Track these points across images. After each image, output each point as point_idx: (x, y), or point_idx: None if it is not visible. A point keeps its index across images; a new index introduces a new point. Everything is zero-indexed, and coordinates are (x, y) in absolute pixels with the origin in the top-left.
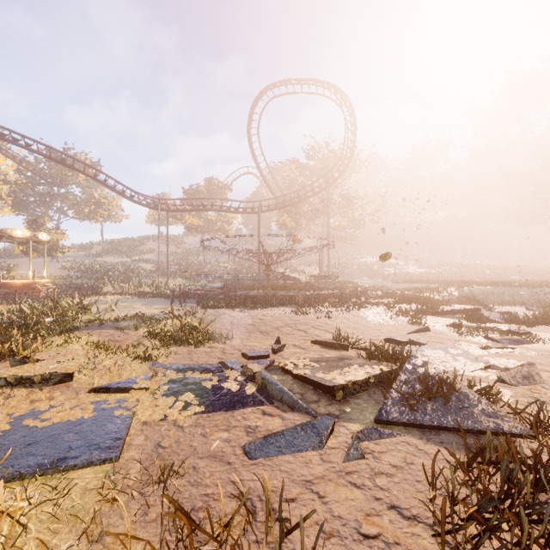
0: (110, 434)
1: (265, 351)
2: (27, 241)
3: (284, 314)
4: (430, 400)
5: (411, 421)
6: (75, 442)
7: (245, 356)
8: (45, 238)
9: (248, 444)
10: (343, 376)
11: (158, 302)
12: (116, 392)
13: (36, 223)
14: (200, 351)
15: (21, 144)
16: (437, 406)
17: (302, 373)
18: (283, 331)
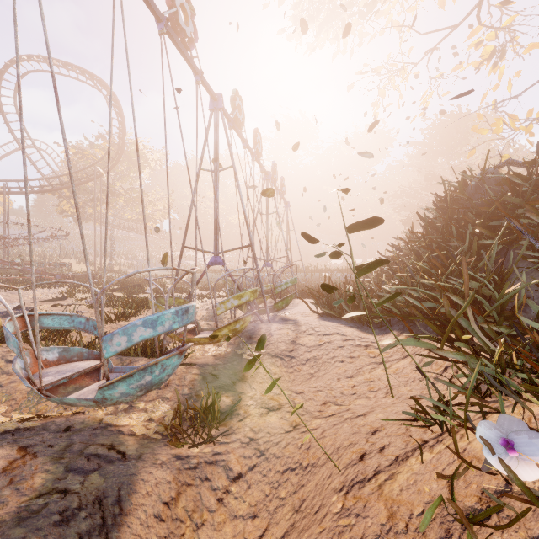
0: None
1: None
2: None
3: None
4: None
5: None
6: None
7: None
8: None
9: None
10: None
11: None
12: None
13: None
14: None
15: None
16: None
17: None
18: None
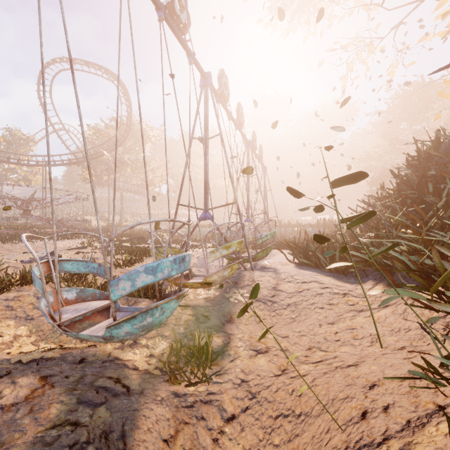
0: None
1: None
2: None
3: None
4: None
5: None
6: None
7: None
8: None
9: None
10: None
11: None
12: None
13: None
14: None
15: None
16: None
17: None
18: None
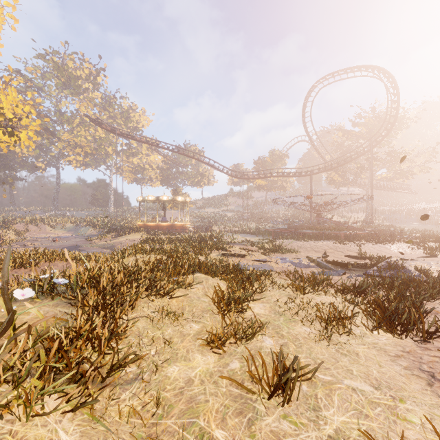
0: (269, 267)
1: (318, 256)
2: (178, 202)
3: (329, 243)
4: (390, 270)
5: (378, 275)
6: (260, 267)
7: (308, 257)
8: (188, 200)
9: (313, 272)
10: (353, 262)
11: (248, 236)
12: (261, 262)
13: (176, 191)
14: (285, 255)
15: (175, 151)
16: (393, 272)
17: (335, 260)
18: (328, 251)
